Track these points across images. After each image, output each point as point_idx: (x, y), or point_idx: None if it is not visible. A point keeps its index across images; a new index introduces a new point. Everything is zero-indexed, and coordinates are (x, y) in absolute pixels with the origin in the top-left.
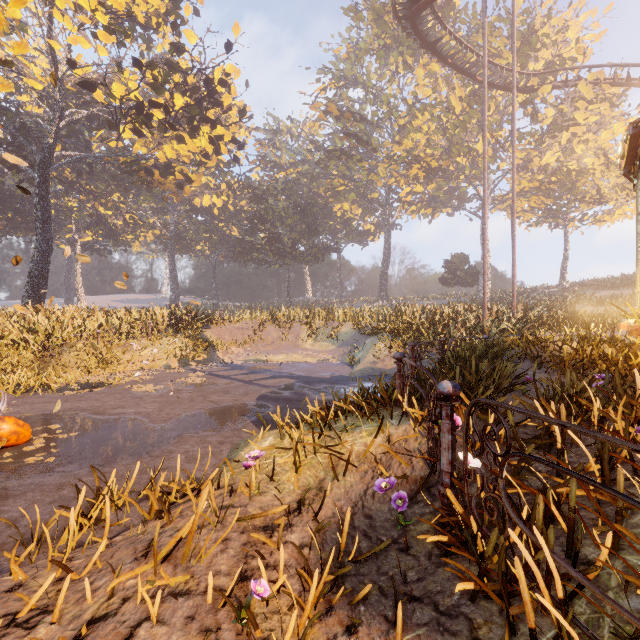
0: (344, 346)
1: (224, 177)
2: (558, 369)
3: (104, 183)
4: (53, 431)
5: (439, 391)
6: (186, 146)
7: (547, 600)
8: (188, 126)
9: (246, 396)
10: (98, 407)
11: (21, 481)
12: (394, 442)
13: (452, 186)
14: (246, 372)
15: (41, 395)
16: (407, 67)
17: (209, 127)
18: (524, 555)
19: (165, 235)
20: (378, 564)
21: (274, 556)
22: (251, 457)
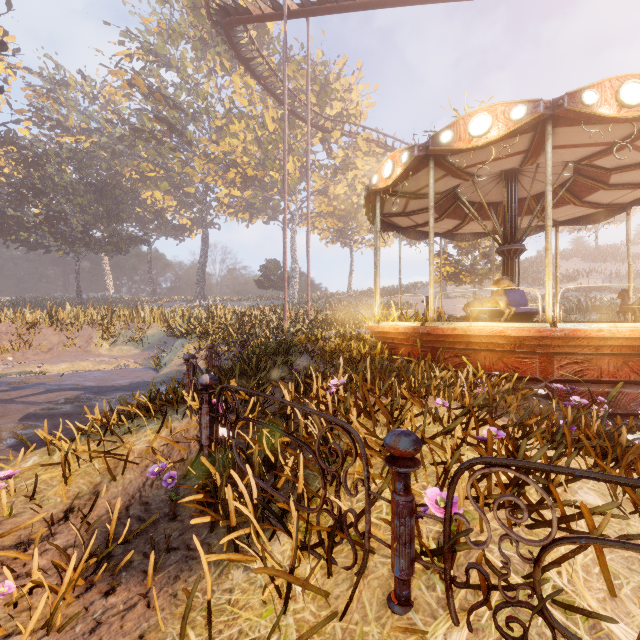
0: (150, 349)
1: None
2: (324, 360)
3: None
4: None
5: (200, 383)
6: None
7: (250, 508)
8: None
9: (2, 418)
10: None
11: None
12: (175, 433)
13: (267, 197)
14: (4, 389)
15: None
16: (225, 70)
17: None
18: (239, 484)
19: None
20: (147, 537)
21: (28, 566)
22: (0, 478)
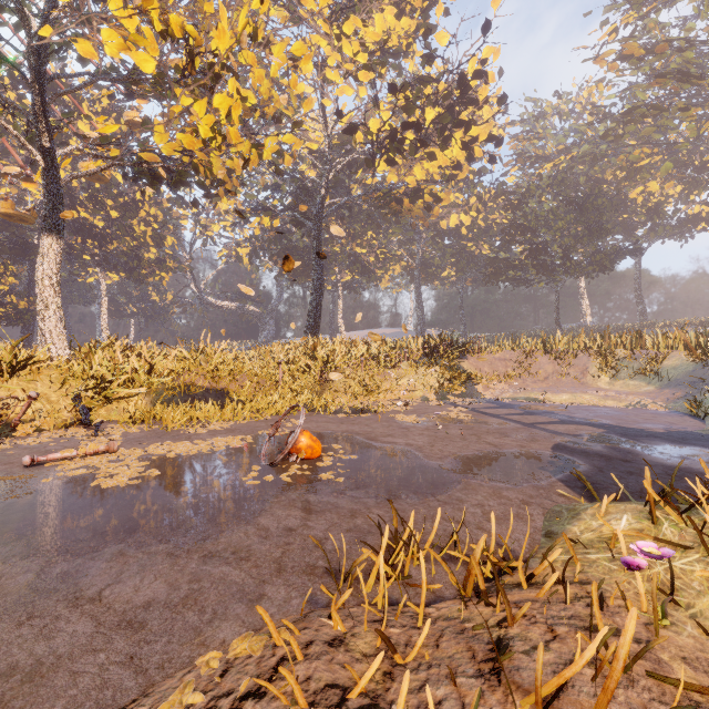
0: (672, 387)
1: (473, 190)
2: None
3: (360, 224)
4: (336, 450)
5: None
6: (436, 162)
7: None
8: (439, 139)
9: (534, 443)
10: (369, 433)
11: (319, 497)
12: None
13: None
14: (520, 412)
15: (322, 415)
16: None
17: (461, 132)
18: None
19: (411, 265)
20: None
21: None
22: (647, 554)
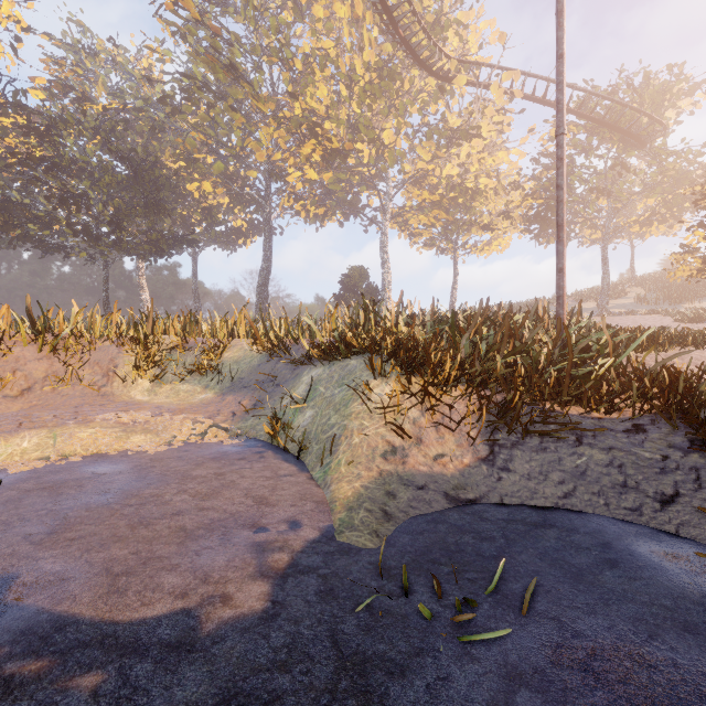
0: (237, 391)
1: None
2: None
3: None
4: None
5: None
6: None
7: None
8: None
9: None
10: None
11: None
12: None
13: (351, 182)
14: None
15: None
16: (297, 10)
17: None
18: None
19: None
20: None
21: None
22: None
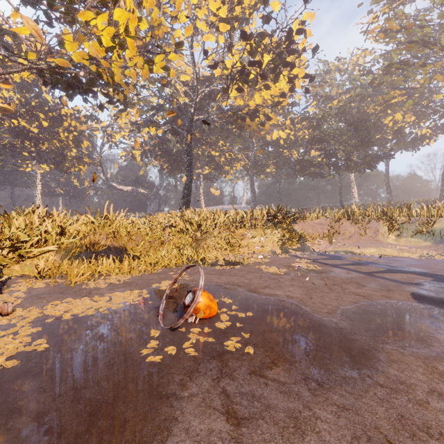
0: None
1: (288, 115)
2: None
3: (214, 136)
4: (229, 306)
5: None
6: (269, 92)
7: None
8: (272, 75)
9: (392, 292)
10: (248, 284)
11: (237, 385)
12: None
13: None
14: (350, 262)
15: (202, 267)
16: None
17: (286, 72)
18: None
19: (247, 164)
20: None
21: None
22: None
